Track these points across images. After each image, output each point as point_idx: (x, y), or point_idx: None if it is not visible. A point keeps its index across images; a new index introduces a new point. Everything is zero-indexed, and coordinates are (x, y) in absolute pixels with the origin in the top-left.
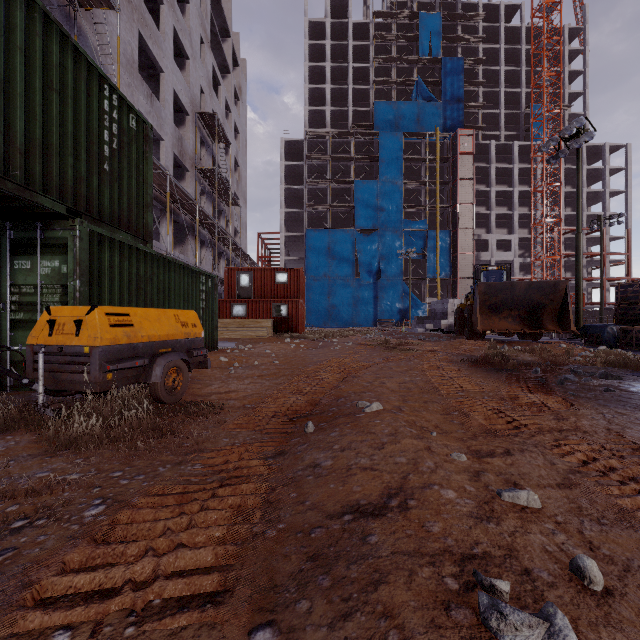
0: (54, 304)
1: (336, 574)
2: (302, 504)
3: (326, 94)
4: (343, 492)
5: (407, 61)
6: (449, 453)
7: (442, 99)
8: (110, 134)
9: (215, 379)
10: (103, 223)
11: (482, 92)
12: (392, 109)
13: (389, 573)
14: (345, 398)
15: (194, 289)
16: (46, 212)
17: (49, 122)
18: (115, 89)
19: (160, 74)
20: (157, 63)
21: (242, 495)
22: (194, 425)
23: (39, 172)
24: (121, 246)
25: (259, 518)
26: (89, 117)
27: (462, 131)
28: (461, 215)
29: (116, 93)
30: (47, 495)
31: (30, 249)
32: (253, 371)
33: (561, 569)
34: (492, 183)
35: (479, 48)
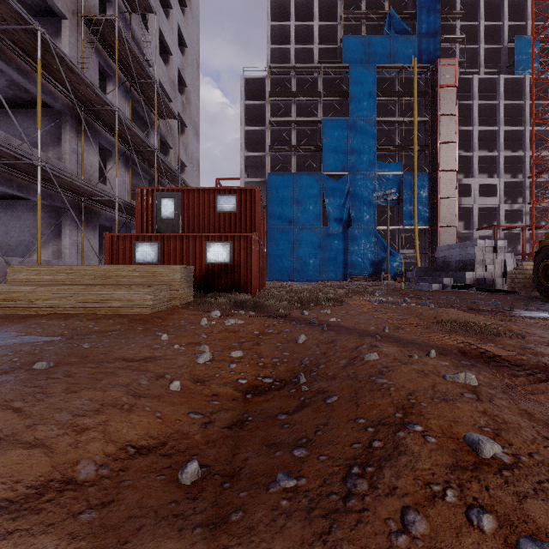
0: None
1: None
2: None
3: (290, 31)
4: None
5: None
6: None
7: (417, 32)
8: None
9: None
10: None
11: (459, 26)
12: (362, 44)
13: None
14: None
15: None
16: None
17: None
18: None
19: None
20: None
21: None
22: None
23: None
24: None
25: None
26: None
27: (443, 61)
28: (442, 155)
29: None
30: None
31: None
32: None
33: None
34: (474, 121)
35: None
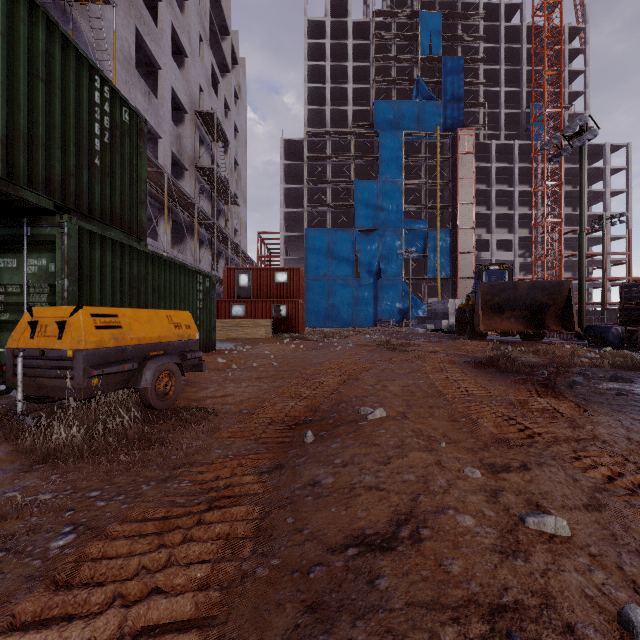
0: (41, 304)
1: (339, 634)
2: (299, 533)
3: (326, 93)
4: (346, 518)
5: (407, 60)
6: (461, 468)
7: (442, 98)
8: (101, 127)
9: (211, 382)
10: (94, 220)
11: (482, 91)
12: (392, 108)
13: (405, 635)
14: (346, 403)
15: (191, 289)
16: (32, 208)
17: (35, 113)
18: (107, 81)
19: (158, 71)
20: (155, 60)
21: (231, 522)
22: (185, 434)
23: (23, 165)
24: (113, 244)
25: (250, 551)
26: (79, 109)
27: (462, 130)
28: (461, 215)
29: (108, 85)
30: (12, 520)
31: (16, 247)
32: (251, 373)
33: (608, 622)
34: (492, 183)
35: (479, 47)
